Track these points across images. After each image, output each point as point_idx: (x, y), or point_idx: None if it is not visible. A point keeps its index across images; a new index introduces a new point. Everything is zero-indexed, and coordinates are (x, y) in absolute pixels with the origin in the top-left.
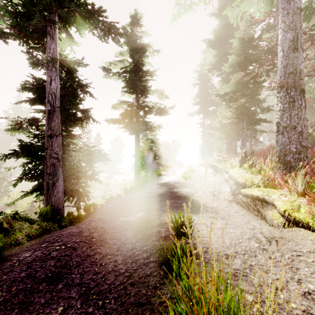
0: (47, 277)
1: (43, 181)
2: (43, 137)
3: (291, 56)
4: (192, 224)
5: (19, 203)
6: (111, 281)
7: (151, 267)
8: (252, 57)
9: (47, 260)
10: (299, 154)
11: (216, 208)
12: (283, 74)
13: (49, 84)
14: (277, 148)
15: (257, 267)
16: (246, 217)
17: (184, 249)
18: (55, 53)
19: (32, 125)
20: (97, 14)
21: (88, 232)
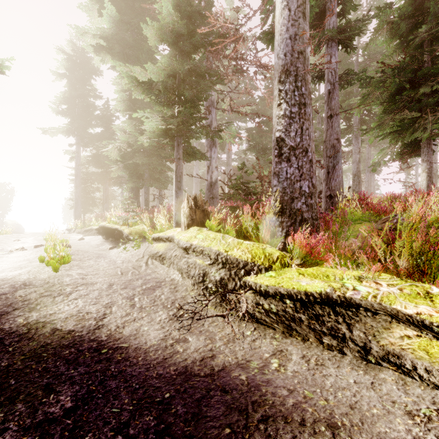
0: None
1: None
2: None
3: (302, 24)
4: None
5: None
6: None
7: None
8: (196, 36)
9: None
10: (311, 198)
11: None
12: (290, 50)
13: None
14: (277, 186)
15: None
16: (334, 370)
17: None
18: None
19: None
20: None
21: None
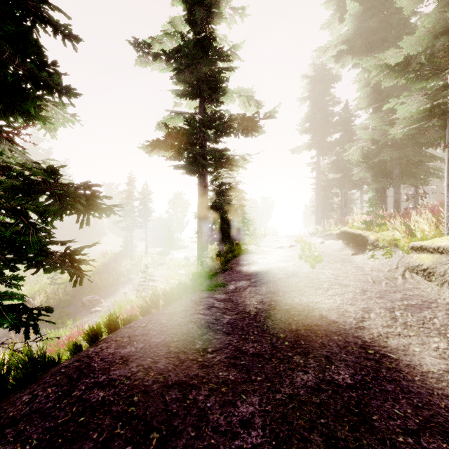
0: None
1: None
2: None
3: None
4: None
5: None
6: None
7: None
8: None
9: None
10: None
11: None
12: None
13: None
14: None
15: None
16: None
17: None
18: None
19: None
20: None
21: None
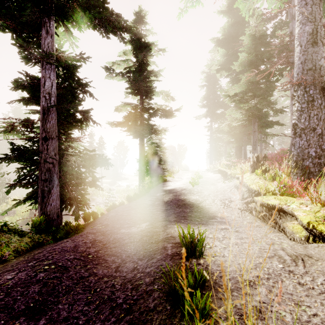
0: (27, 309)
1: (38, 188)
2: (38, 140)
3: (310, 51)
4: (238, 302)
5: (18, 210)
6: (106, 316)
7: (155, 298)
8: (264, 55)
9: (31, 284)
10: (319, 159)
11: (252, 239)
12: (301, 70)
13: (44, 81)
14: (294, 152)
15: (286, 298)
16: (262, 228)
17: (197, 278)
18: (50, 48)
19: (25, 126)
20: (96, 5)
21: (85, 246)
